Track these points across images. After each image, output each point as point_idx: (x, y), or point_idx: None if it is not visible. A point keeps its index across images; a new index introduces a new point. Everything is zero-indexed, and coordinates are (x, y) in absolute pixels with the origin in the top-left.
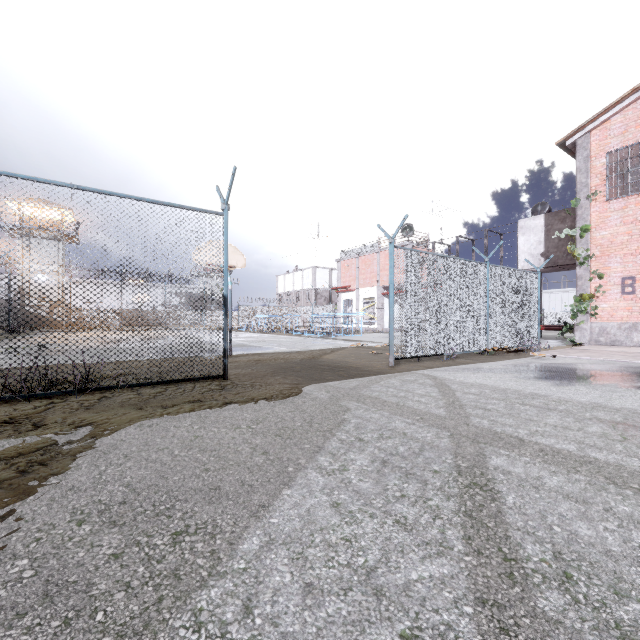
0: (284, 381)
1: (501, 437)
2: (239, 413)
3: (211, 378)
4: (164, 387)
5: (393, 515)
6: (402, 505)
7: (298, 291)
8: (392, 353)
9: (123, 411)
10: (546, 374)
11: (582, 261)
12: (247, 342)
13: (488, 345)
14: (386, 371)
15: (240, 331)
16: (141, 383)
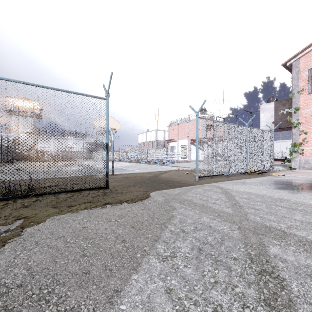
0: (139, 189)
1: (271, 230)
2: (112, 210)
3: (99, 188)
4: (72, 194)
5: (211, 303)
6: (217, 292)
7: (148, 142)
8: (197, 174)
9: (45, 209)
10: (283, 186)
11: (295, 125)
12: (122, 167)
13: (247, 169)
14: (194, 183)
15: (119, 161)
16: (60, 191)
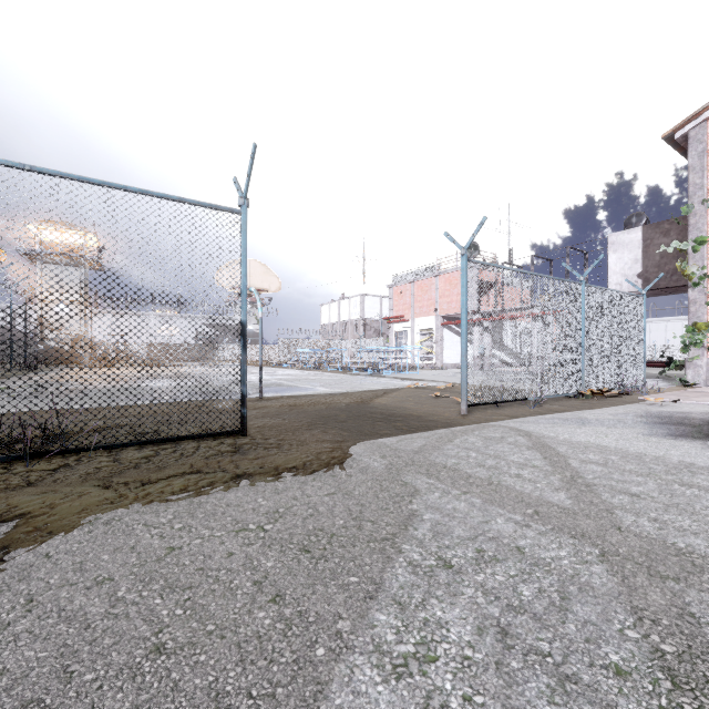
0: (323, 437)
1: (696, 563)
2: (251, 496)
3: (224, 434)
4: (155, 449)
5: None
6: None
7: (344, 322)
8: (464, 398)
9: (80, 491)
10: (681, 429)
11: (696, 281)
12: (284, 381)
13: (583, 387)
14: (457, 422)
15: (278, 367)
16: (124, 443)
